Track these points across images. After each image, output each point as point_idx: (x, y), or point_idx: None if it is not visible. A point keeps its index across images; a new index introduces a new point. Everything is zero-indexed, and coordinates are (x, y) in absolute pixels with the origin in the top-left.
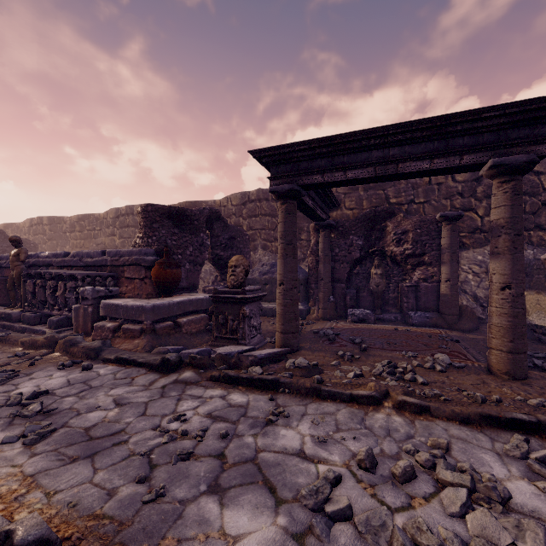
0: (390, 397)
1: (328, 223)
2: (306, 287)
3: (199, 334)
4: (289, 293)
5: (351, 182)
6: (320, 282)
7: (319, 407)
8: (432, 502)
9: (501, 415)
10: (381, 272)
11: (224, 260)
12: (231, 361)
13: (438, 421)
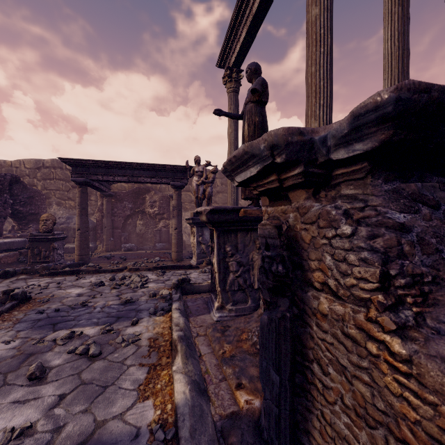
0: (128, 268)
1: (109, 194)
2: (95, 232)
3: (14, 264)
4: (84, 234)
5: (118, 181)
6: (104, 229)
7: (99, 275)
8: (128, 281)
9: (159, 266)
10: (143, 223)
11: (24, 214)
12: (51, 268)
13: (141, 271)
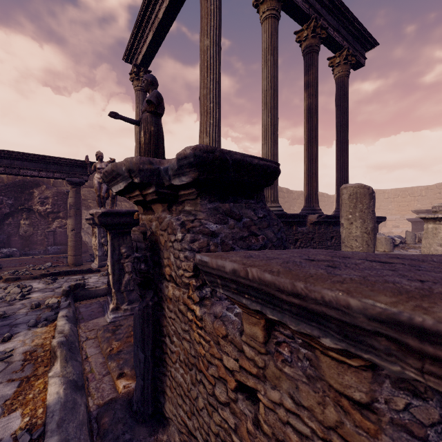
0: (3, 279)
1: None
2: None
3: None
4: None
5: None
6: None
7: None
8: (2, 293)
9: (49, 273)
10: (29, 223)
11: None
12: None
13: (23, 281)
